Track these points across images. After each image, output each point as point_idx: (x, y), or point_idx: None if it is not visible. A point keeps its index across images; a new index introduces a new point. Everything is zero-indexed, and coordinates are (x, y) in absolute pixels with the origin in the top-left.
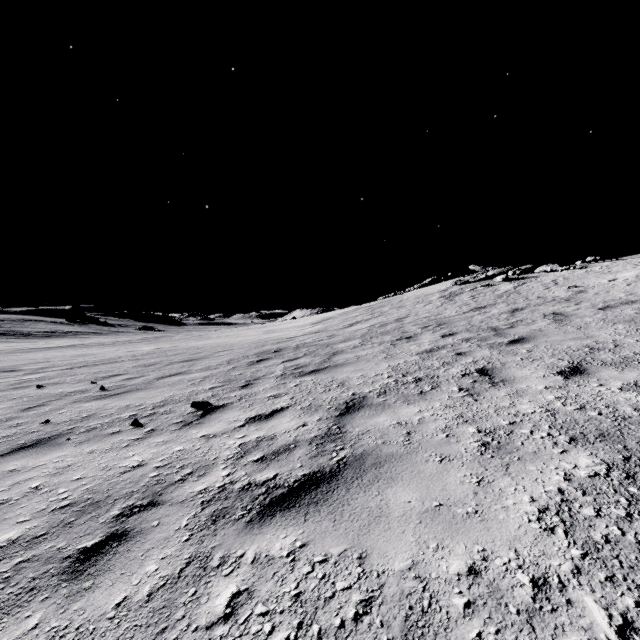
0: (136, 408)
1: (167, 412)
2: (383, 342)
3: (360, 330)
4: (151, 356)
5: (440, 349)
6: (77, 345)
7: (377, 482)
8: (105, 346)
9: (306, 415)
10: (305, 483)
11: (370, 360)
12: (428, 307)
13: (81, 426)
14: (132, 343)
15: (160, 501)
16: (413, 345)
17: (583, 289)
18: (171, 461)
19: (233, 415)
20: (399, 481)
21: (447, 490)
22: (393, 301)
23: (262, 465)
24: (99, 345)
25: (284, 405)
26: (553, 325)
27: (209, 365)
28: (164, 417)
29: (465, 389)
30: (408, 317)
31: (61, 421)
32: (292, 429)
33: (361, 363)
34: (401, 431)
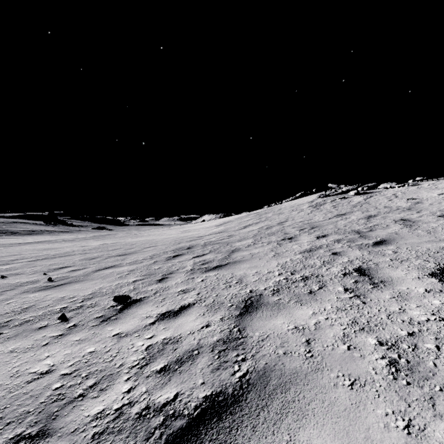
0: (69, 300)
1: (92, 305)
2: (271, 242)
3: (252, 231)
4: (96, 250)
5: (318, 249)
6: (46, 241)
7: (286, 417)
8: (66, 242)
9: (210, 313)
10: (206, 411)
11: (262, 258)
12: (301, 214)
13: (17, 319)
14: (86, 240)
15: (50, 430)
16: (295, 245)
17: (419, 201)
18: (79, 367)
19: (147, 310)
20: (311, 417)
21: (372, 440)
22: (274, 209)
23: (164, 378)
24: (62, 241)
25: (191, 301)
26: (405, 229)
27: (136, 259)
28: (88, 311)
29: (350, 289)
30: (287, 221)
31: (4, 312)
32: (196, 330)
33: (255, 260)
34: (300, 338)
